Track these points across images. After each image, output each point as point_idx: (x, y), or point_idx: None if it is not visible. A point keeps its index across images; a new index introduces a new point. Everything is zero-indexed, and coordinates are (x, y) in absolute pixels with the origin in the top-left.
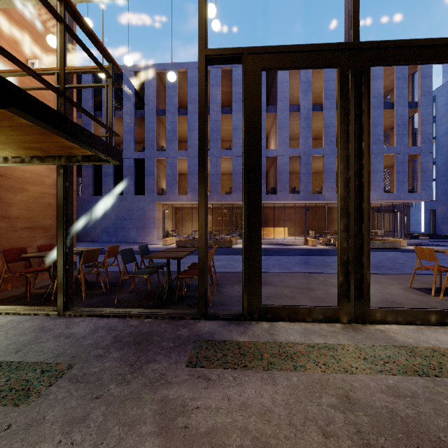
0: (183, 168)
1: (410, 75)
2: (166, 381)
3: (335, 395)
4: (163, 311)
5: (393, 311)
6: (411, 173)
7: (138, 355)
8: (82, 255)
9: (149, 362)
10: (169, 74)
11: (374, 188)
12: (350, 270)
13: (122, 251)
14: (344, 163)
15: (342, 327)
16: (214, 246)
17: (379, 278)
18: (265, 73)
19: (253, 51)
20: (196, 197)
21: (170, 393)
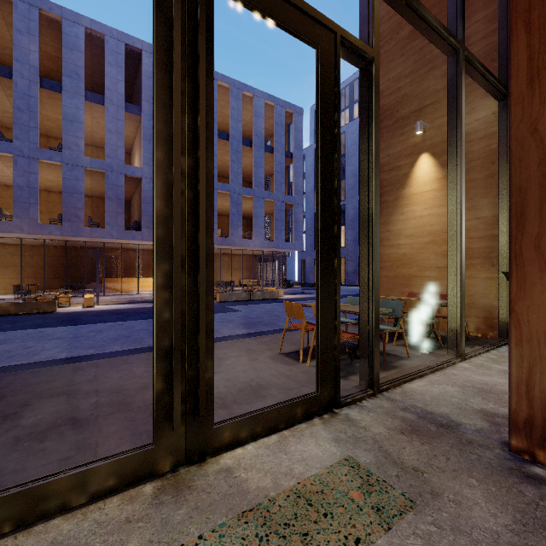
0: None
1: (287, 125)
2: None
3: None
4: None
5: (249, 420)
6: (288, 223)
7: None
8: None
9: None
10: None
11: (256, 234)
12: (174, 367)
13: None
14: (166, 150)
15: (154, 494)
16: (15, 312)
17: (250, 345)
18: (123, 54)
19: None
20: None
21: None
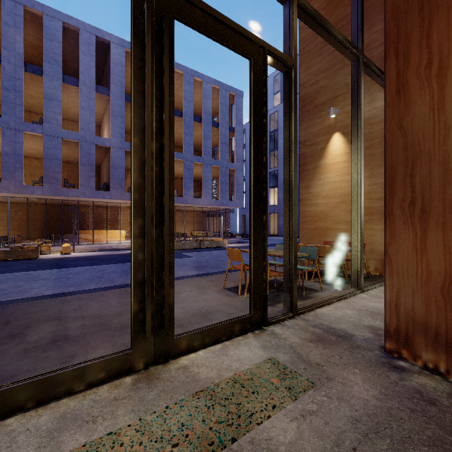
0: None
1: (230, 105)
2: None
3: None
4: None
5: (200, 333)
6: (231, 185)
7: None
8: None
9: None
10: None
11: (205, 194)
12: (146, 293)
13: None
14: (140, 137)
15: (133, 383)
16: (4, 258)
17: (200, 282)
18: (95, 44)
19: None
20: None
21: None
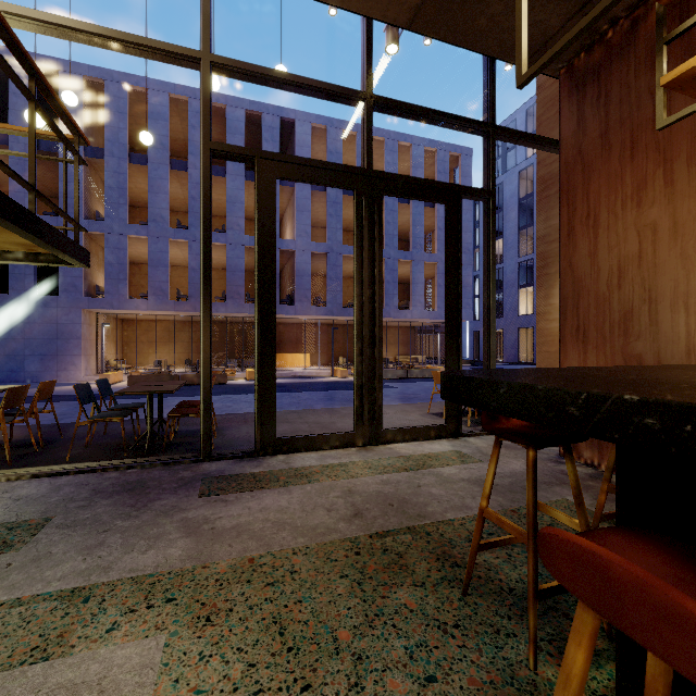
0: (138, 253)
1: (452, 170)
2: (181, 509)
3: (341, 491)
4: (151, 459)
5: (401, 431)
6: None
7: (137, 498)
8: (5, 396)
9: (154, 501)
10: (142, 135)
11: (414, 303)
12: (364, 393)
13: (77, 387)
14: (360, 287)
15: (357, 450)
16: (198, 382)
17: (404, 408)
18: (278, 127)
19: (267, 156)
20: (164, 303)
21: (189, 515)
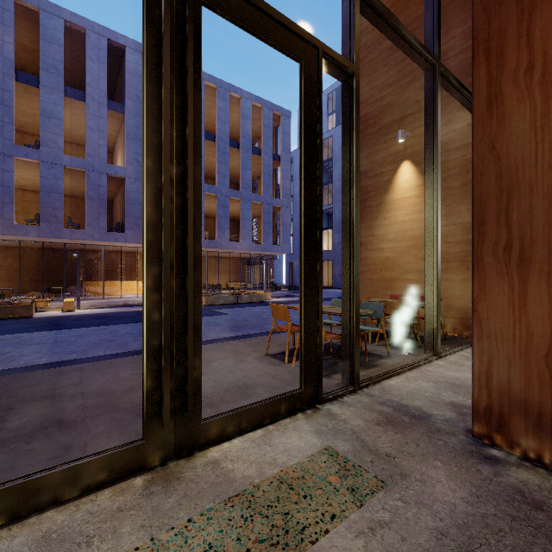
0: None
1: (274, 128)
2: None
3: None
4: None
5: (235, 416)
6: (276, 226)
7: None
8: None
9: None
10: None
11: (243, 237)
12: (163, 365)
13: None
14: (155, 158)
15: (145, 486)
16: None
17: (237, 347)
18: (105, 49)
19: None
20: None
21: None
